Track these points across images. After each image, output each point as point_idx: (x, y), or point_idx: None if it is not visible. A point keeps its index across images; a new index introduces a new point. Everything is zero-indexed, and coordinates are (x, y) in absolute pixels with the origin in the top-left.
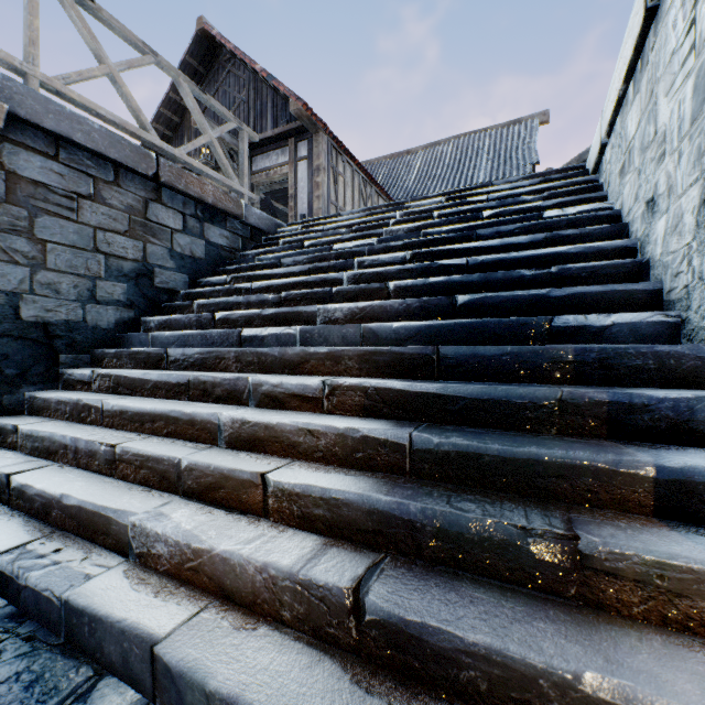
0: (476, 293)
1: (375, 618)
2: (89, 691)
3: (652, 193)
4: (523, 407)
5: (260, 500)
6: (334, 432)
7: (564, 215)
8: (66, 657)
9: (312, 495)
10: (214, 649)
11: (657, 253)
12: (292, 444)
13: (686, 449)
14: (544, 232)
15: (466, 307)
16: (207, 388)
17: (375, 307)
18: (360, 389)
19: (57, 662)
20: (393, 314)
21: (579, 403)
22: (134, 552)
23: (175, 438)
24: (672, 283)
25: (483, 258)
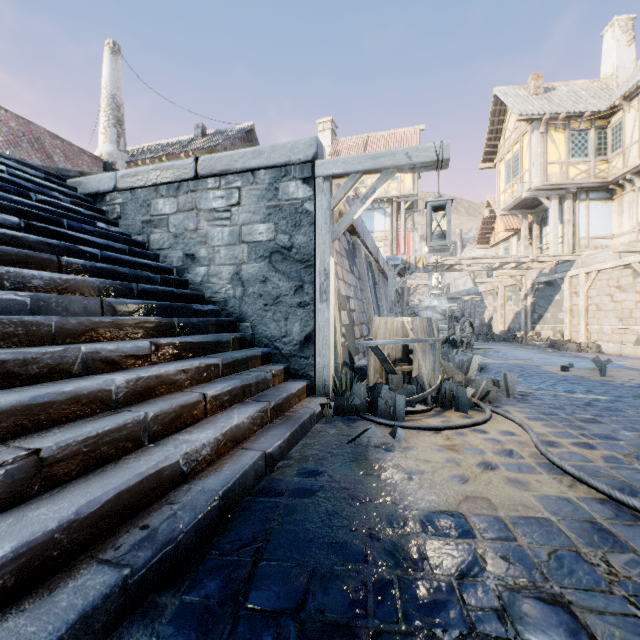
0: (127, 281)
1: (272, 406)
2: (259, 494)
3: (193, 253)
4: (225, 342)
5: (203, 409)
6: (195, 366)
7: (110, 230)
8: (236, 513)
9: (224, 391)
10: (267, 441)
11: (198, 280)
12: (174, 382)
13: (253, 348)
14: (113, 241)
15: (143, 292)
16: (10, 369)
17: (80, 282)
18: (173, 344)
19: (240, 514)
20: (96, 290)
21: (235, 339)
22: (186, 474)
23: (46, 429)
24: (213, 295)
25: (111, 254)
